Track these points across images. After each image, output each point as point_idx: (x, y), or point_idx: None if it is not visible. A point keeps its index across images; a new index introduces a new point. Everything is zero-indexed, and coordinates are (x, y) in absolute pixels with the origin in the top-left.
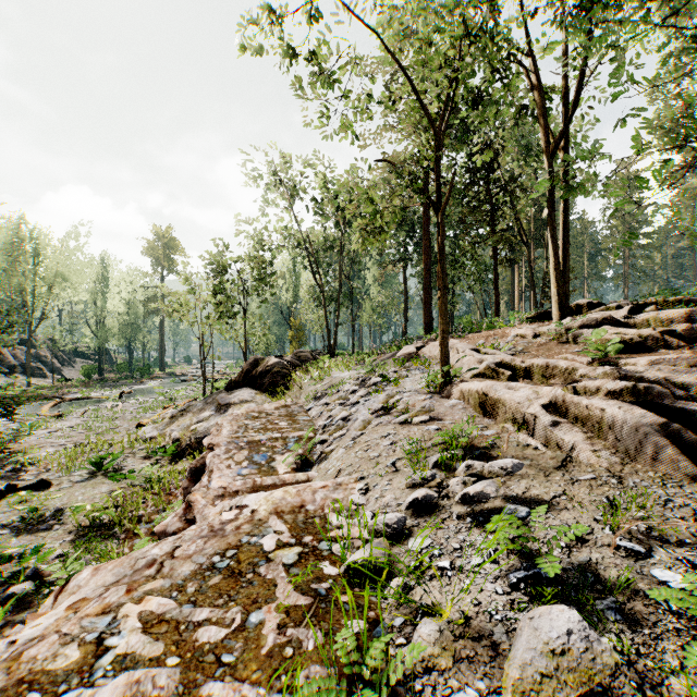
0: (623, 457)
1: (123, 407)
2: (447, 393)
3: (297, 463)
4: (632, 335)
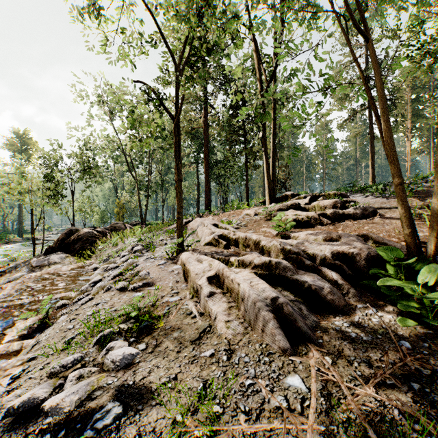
0: (247, 327)
1: None
2: (176, 259)
3: (31, 328)
4: (303, 216)
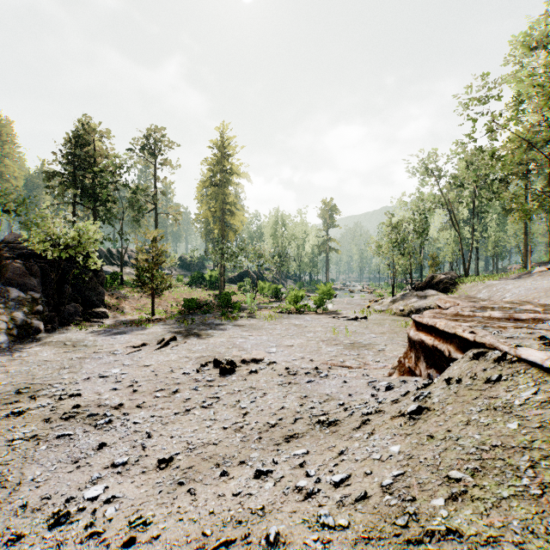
0: None
1: (343, 301)
2: None
3: None
4: None
